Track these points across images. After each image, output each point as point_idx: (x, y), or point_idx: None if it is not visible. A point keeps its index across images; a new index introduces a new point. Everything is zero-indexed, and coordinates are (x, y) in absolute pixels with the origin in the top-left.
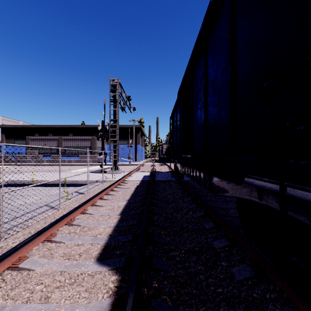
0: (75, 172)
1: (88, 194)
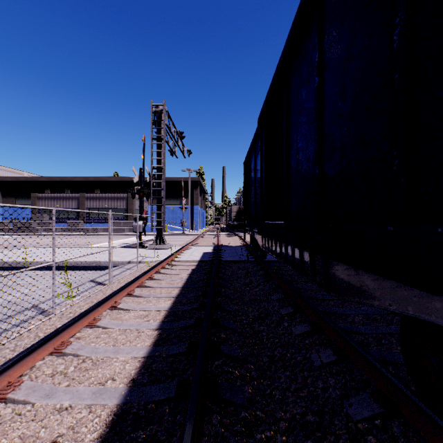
0: (98, 247)
1: (111, 286)
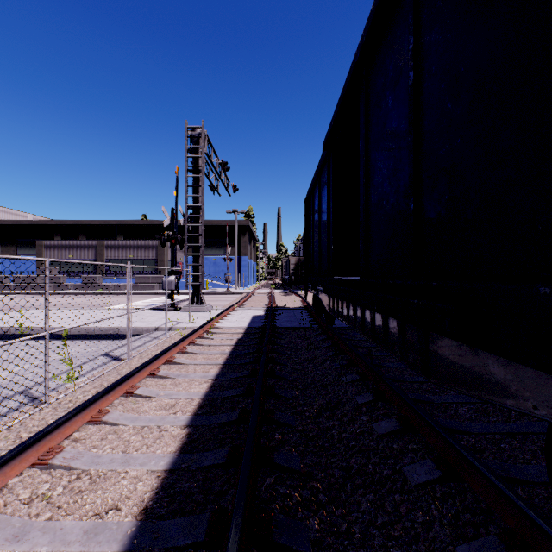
0: (118, 309)
1: (129, 362)
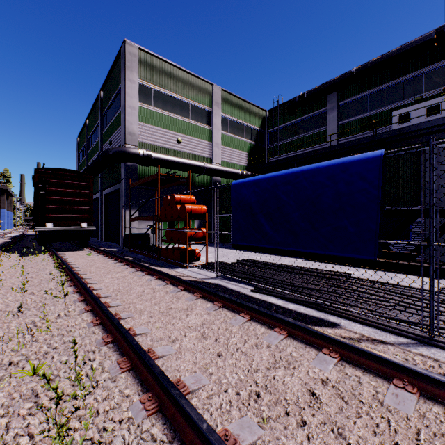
0: None
1: None
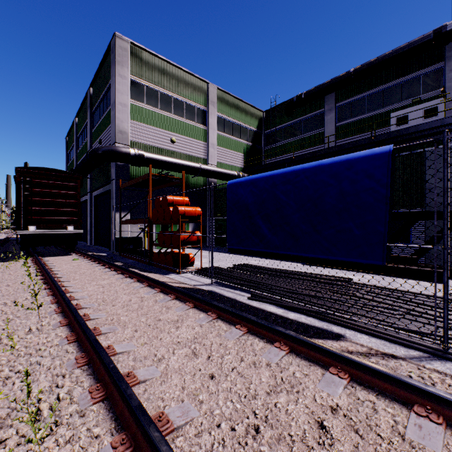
0: None
1: None
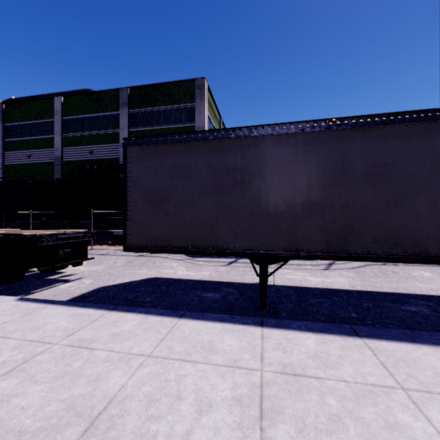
0: None
1: None
